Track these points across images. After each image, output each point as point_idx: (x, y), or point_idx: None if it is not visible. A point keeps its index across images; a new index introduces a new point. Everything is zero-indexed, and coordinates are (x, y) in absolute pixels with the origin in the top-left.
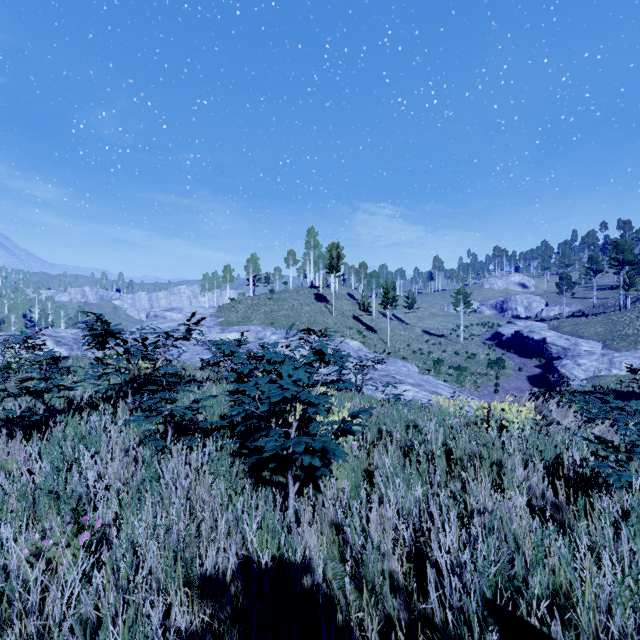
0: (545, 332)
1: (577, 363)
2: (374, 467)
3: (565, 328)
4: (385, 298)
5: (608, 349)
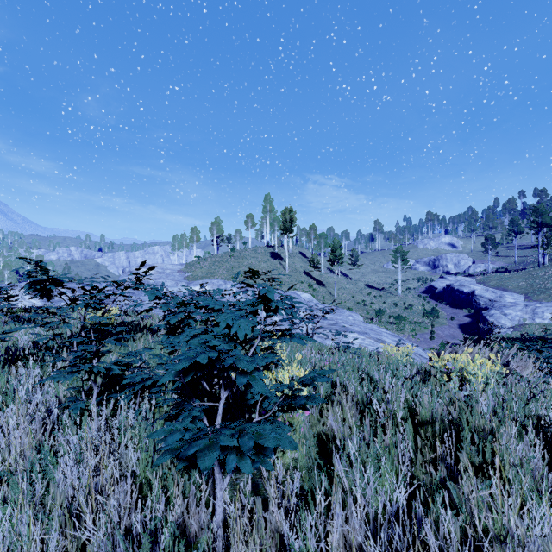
0: (473, 286)
1: (503, 313)
2: (329, 433)
3: (490, 282)
4: (332, 256)
5: (530, 300)
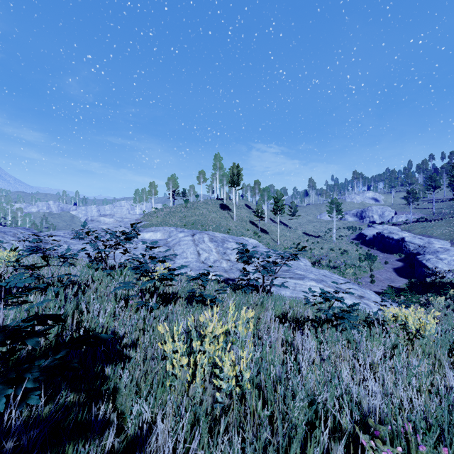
0: (402, 233)
1: (439, 258)
2: None
3: (415, 230)
4: (276, 206)
5: None
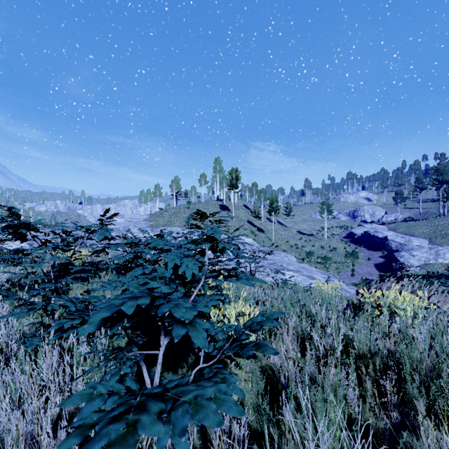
0: (386, 232)
1: (412, 254)
2: (274, 368)
3: (400, 229)
4: (271, 207)
5: (433, 244)
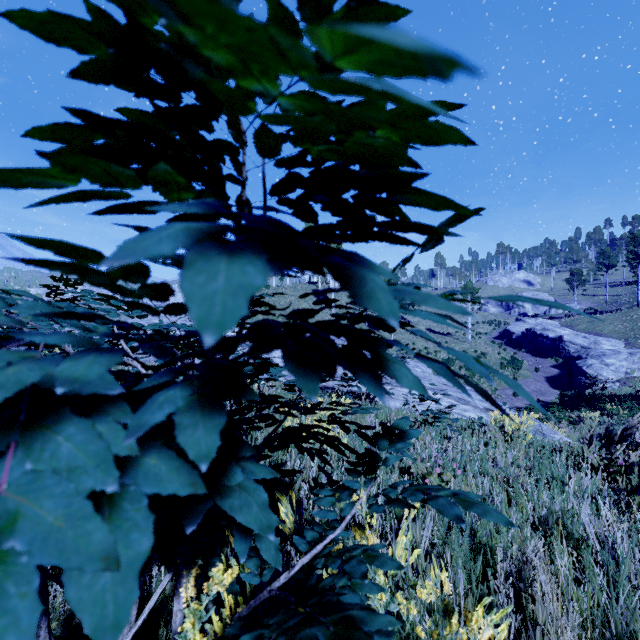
0: (560, 330)
1: (604, 363)
2: None
3: (579, 326)
4: None
5: (632, 348)
